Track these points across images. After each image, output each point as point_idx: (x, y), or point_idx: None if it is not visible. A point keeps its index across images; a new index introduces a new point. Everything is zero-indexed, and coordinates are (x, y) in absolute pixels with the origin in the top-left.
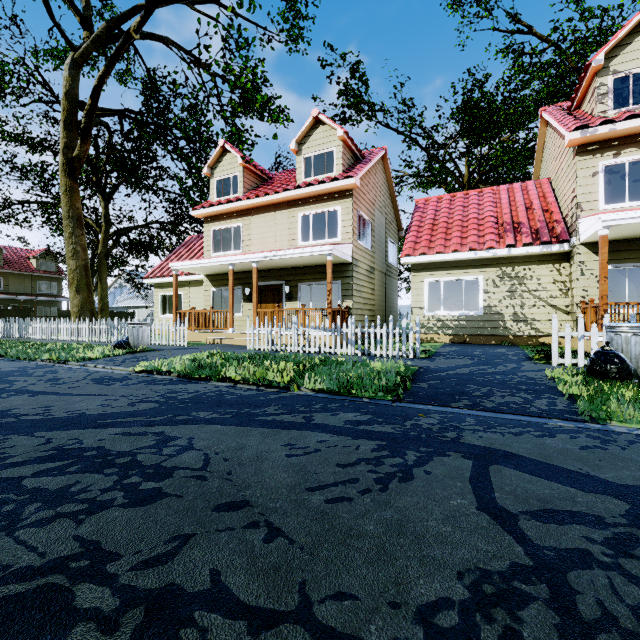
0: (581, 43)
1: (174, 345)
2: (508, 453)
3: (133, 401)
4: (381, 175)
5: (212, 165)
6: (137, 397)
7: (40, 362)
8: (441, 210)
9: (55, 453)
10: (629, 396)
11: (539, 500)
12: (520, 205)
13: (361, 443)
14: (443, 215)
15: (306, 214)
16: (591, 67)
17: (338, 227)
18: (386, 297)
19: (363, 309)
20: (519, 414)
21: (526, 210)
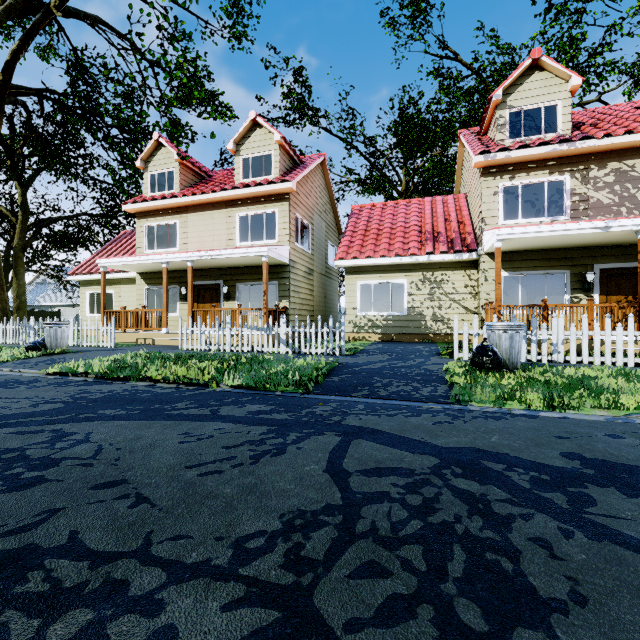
0: (497, 75)
1: (100, 346)
2: (374, 430)
3: (37, 402)
4: (320, 180)
5: (146, 158)
6: (42, 398)
7: None
8: (374, 217)
9: None
10: (492, 382)
11: (376, 462)
12: (440, 216)
13: (254, 429)
14: (375, 222)
15: (244, 215)
16: (492, 100)
17: (276, 229)
18: (326, 298)
19: (301, 309)
20: (404, 400)
21: (445, 221)
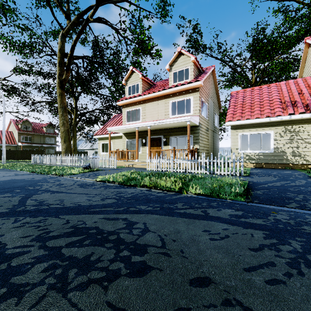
0: None
1: (110, 167)
2: None
3: (102, 198)
4: (211, 80)
5: (126, 79)
6: (103, 195)
7: (51, 175)
8: (246, 96)
9: (73, 230)
10: None
11: None
12: (294, 91)
13: (252, 232)
14: (248, 99)
15: (174, 101)
16: None
17: (191, 107)
18: (214, 143)
19: (203, 149)
20: None
21: (298, 94)
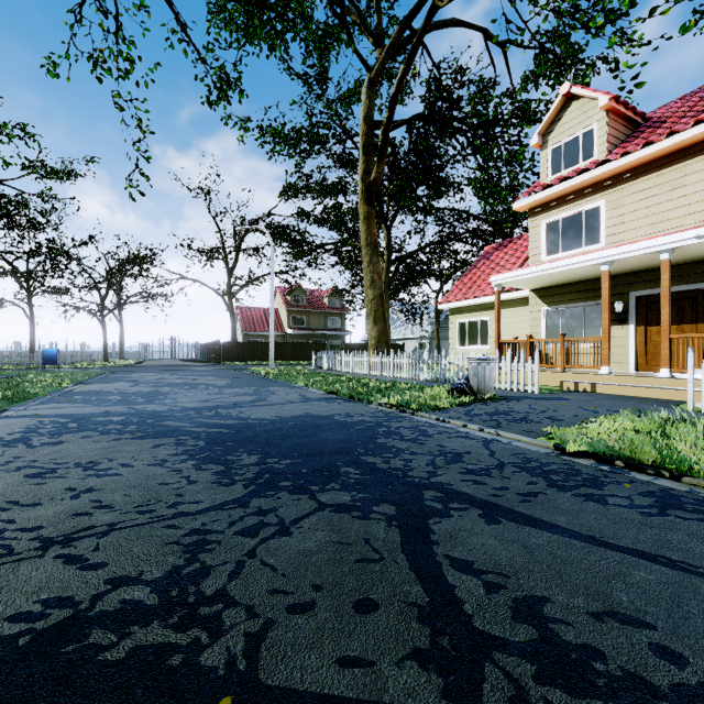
0: None
1: (514, 390)
2: None
3: None
4: None
5: (544, 130)
6: None
7: (379, 407)
8: None
9: None
10: None
11: None
12: None
13: None
14: None
15: None
16: None
17: None
18: None
19: None
20: None
21: None
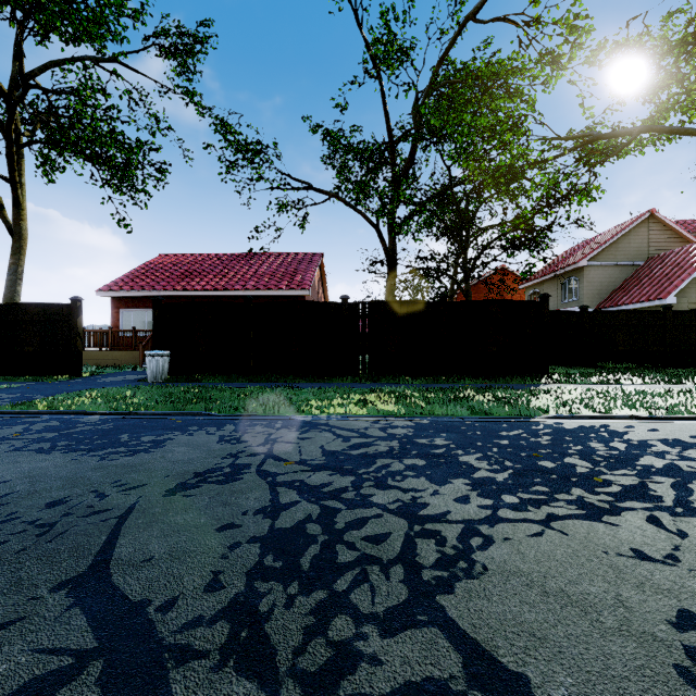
0: None
1: None
2: None
3: None
4: None
5: None
6: None
7: None
8: None
9: None
10: None
11: None
12: None
13: None
14: None
15: None
16: None
17: None
18: None
19: None
20: None
21: None
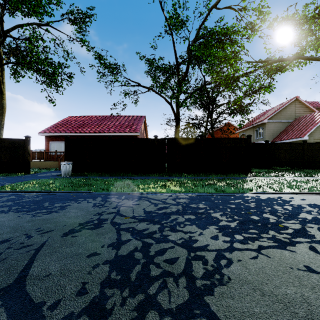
0: None
1: None
2: None
3: None
4: None
5: None
6: None
7: None
8: None
9: None
10: None
11: None
12: None
13: None
14: None
15: None
16: None
17: None
18: None
19: None
20: None
21: None
